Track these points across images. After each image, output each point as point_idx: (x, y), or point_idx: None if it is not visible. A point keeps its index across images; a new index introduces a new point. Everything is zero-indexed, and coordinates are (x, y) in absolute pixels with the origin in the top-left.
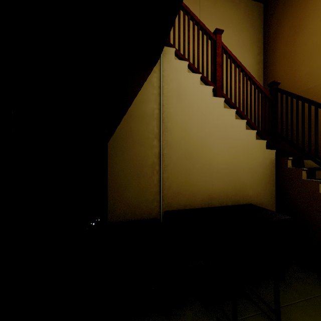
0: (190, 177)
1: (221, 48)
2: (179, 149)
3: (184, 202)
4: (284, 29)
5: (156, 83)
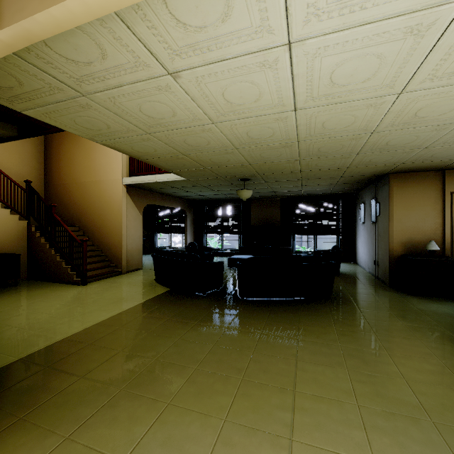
0: None
1: None
2: None
3: None
4: (55, 137)
5: None
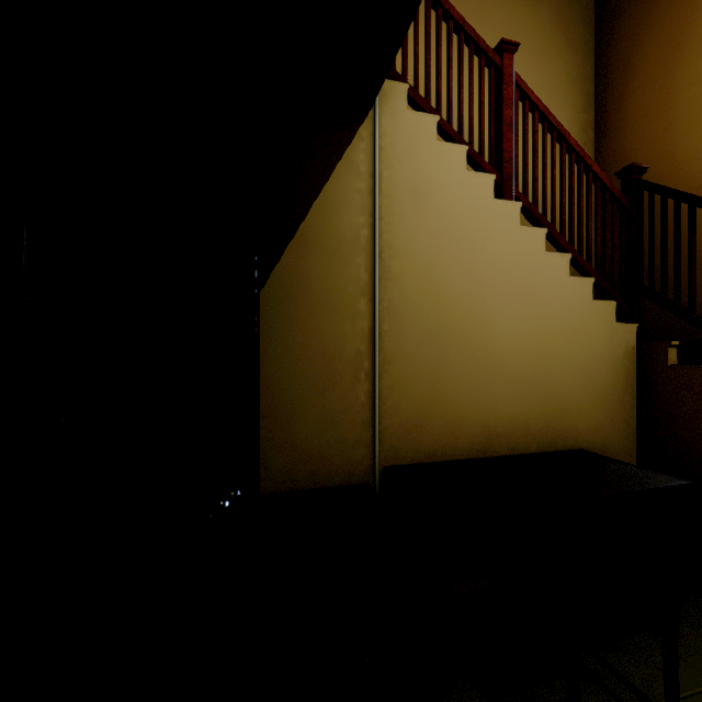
0: (442, 387)
1: (513, 87)
2: (418, 321)
3: (429, 447)
4: (645, 50)
5: (364, 164)
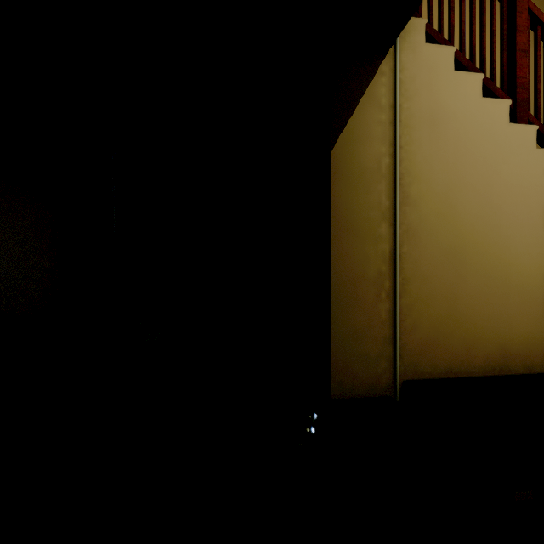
0: (459, 306)
1: (526, 13)
2: (436, 243)
3: (446, 363)
4: None
5: (385, 97)
